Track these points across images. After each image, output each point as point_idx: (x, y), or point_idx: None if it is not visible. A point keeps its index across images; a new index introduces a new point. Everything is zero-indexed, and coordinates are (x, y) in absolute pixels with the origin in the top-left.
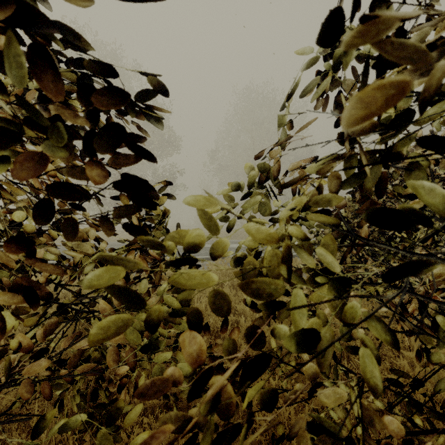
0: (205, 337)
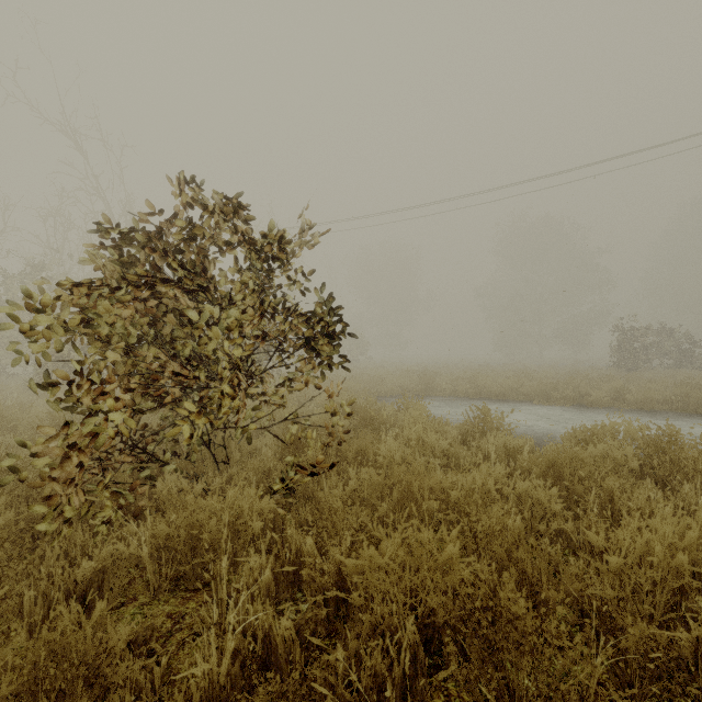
0: None
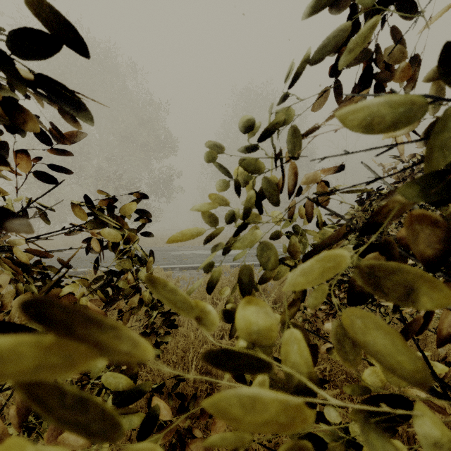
0: (194, 371)
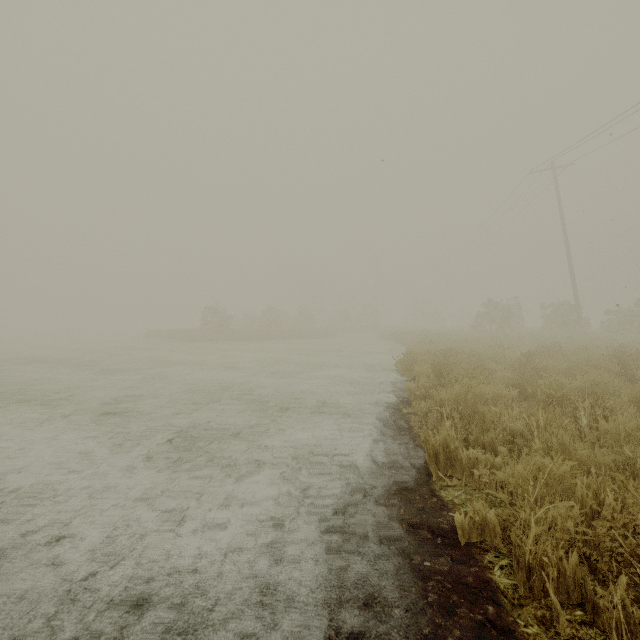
0: None
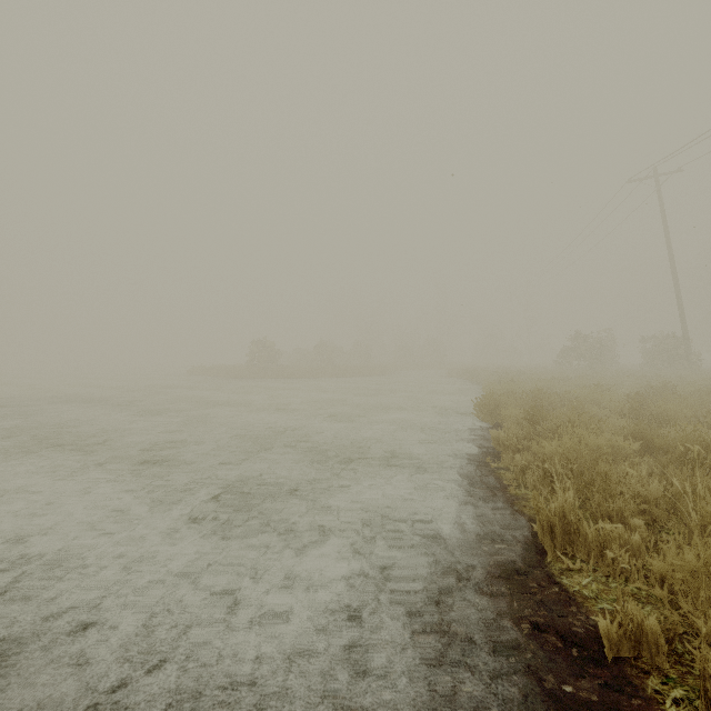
0: None
